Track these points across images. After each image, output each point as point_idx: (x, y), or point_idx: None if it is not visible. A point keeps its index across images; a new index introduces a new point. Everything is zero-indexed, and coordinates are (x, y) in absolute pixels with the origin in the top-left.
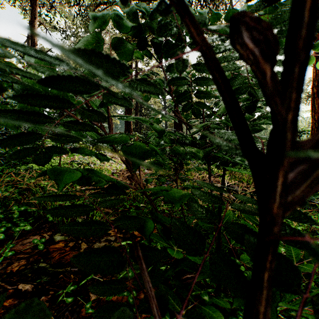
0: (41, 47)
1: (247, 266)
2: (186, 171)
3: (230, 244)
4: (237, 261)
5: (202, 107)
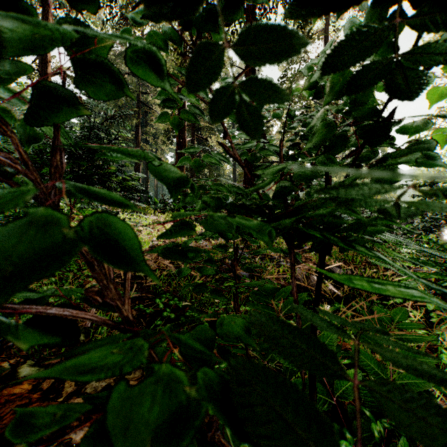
0: (58, 65)
1: (368, 445)
2: (253, 252)
3: (332, 397)
4: (347, 435)
5: (263, 102)
